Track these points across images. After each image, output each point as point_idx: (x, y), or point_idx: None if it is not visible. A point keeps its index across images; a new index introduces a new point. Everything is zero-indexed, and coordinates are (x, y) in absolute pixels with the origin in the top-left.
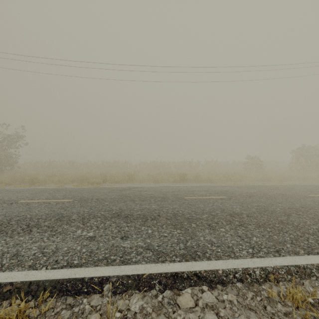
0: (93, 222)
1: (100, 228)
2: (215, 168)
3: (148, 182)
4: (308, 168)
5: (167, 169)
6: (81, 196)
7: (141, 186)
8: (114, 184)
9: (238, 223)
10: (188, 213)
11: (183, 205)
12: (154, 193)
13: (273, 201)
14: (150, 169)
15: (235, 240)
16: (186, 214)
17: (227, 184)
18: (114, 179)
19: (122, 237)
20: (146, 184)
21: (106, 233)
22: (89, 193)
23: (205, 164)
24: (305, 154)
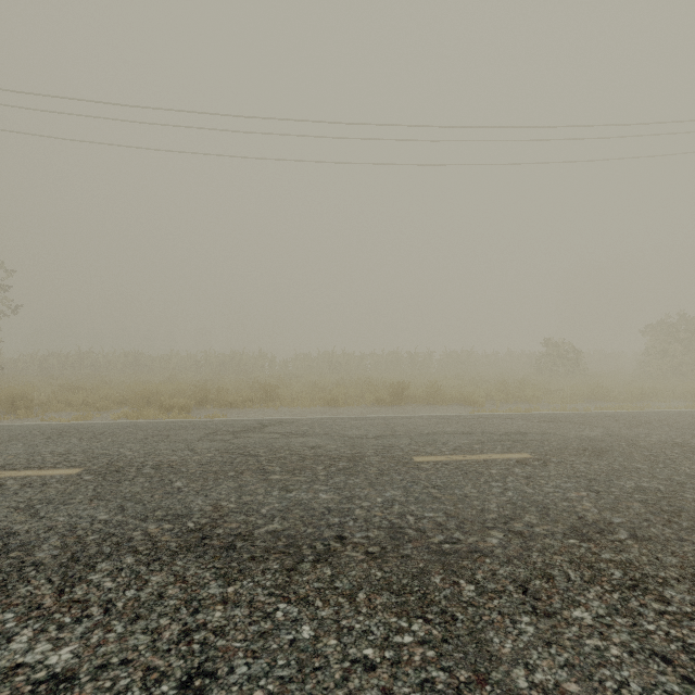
0: (101, 579)
1: (115, 615)
2: (468, 368)
3: (313, 404)
4: (688, 369)
5: (359, 371)
6: (117, 454)
7: (294, 417)
8: (227, 411)
9: (622, 576)
10: (436, 526)
11: (414, 490)
12: (327, 441)
13: (673, 471)
14: (318, 370)
15: (659, 688)
16: (430, 529)
17: (511, 411)
18: (227, 398)
19: (188, 674)
20: (308, 409)
21: (129, 645)
22: (144, 444)
23: (445, 359)
24: (680, 335)
